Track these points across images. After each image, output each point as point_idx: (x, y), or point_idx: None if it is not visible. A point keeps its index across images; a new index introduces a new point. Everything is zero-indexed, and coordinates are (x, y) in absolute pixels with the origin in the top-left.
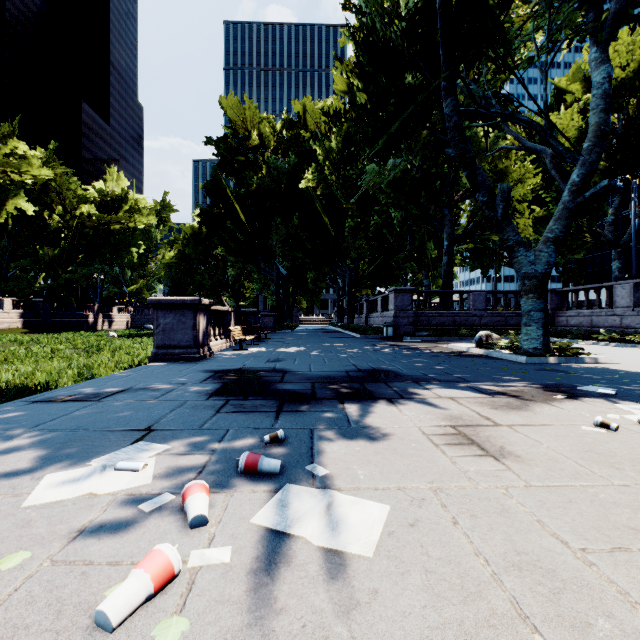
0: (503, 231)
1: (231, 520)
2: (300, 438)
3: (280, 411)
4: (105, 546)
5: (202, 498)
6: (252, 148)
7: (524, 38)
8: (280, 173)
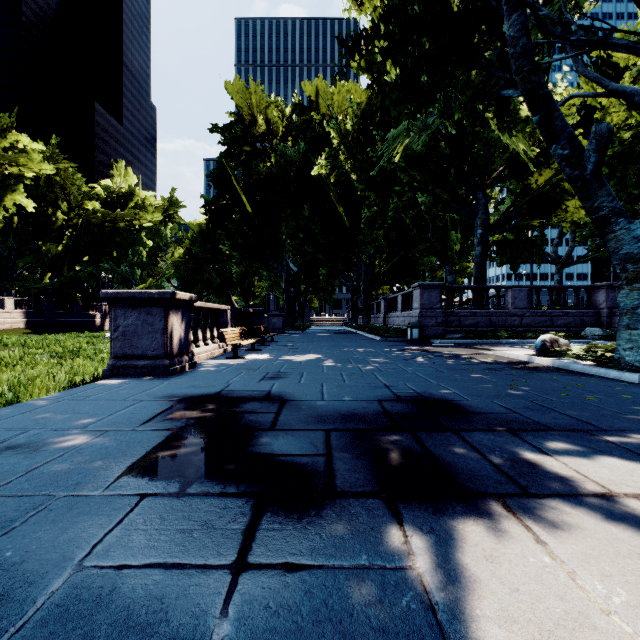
0: (593, 196)
1: None
2: None
3: (241, 567)
4: None
5: None
6: (260, 135)
7: None
8: (290, 161)
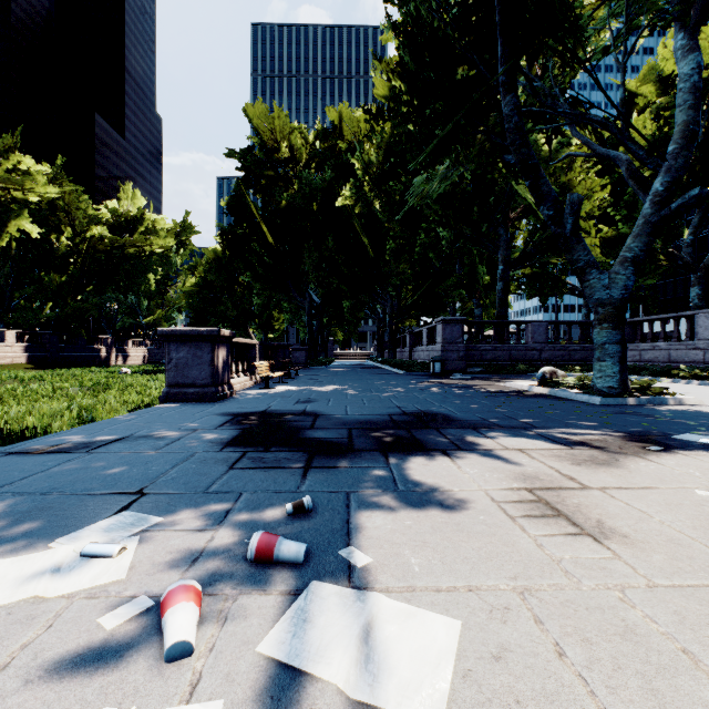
0: (572, 250)
1: (229, 646)
2: (333, 506)
3: (309, 467)
4: (31, 697)
5: (188, 611)
6: (282, 162)
7: (596, 25)
8: (313, 189)
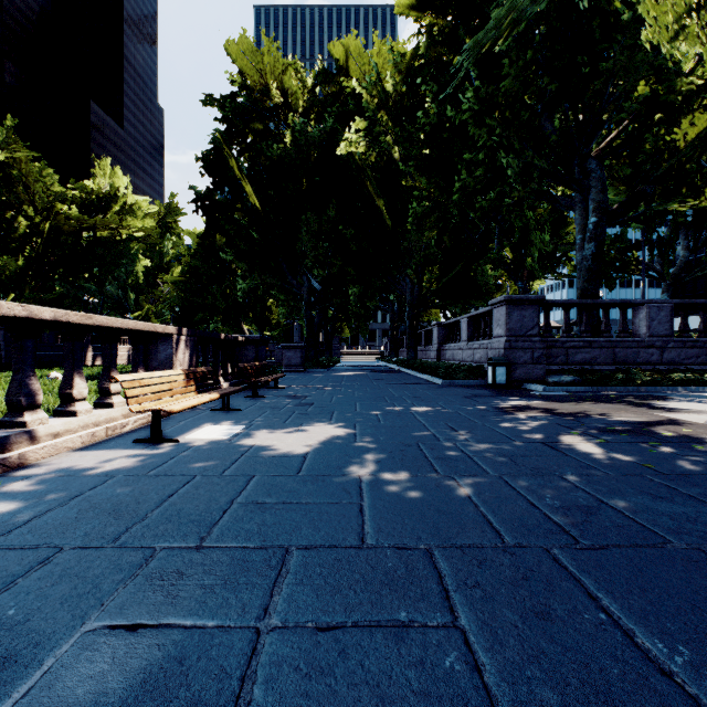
0: None
1: None
2: None
3: None
4: None
5: None
6: (272, 109)
7: None
8: (312, 142)
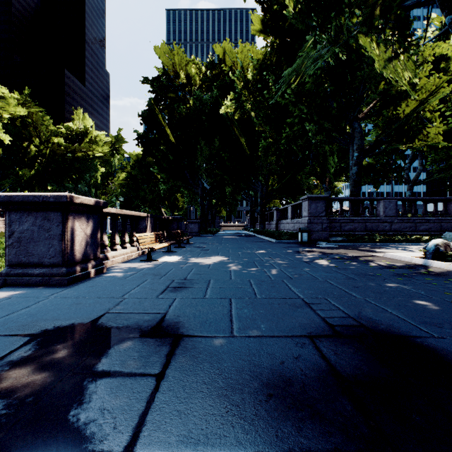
0: None
1: None
2: None
3: None
4: None
5: None
6: (181, 85)
7: None
8: (204, 104)
